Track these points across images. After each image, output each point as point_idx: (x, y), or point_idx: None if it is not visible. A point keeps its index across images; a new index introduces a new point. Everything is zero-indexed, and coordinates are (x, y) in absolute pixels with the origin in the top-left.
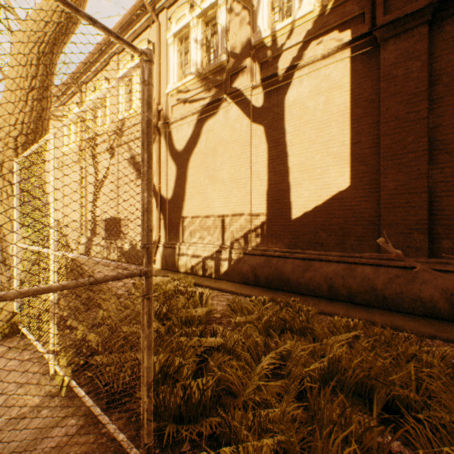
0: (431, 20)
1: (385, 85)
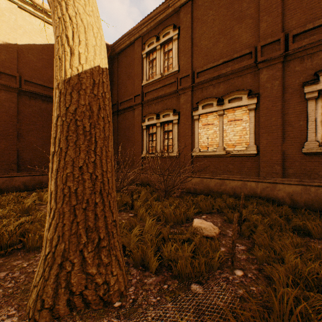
0: (19, 92)
1: (1, 107)
